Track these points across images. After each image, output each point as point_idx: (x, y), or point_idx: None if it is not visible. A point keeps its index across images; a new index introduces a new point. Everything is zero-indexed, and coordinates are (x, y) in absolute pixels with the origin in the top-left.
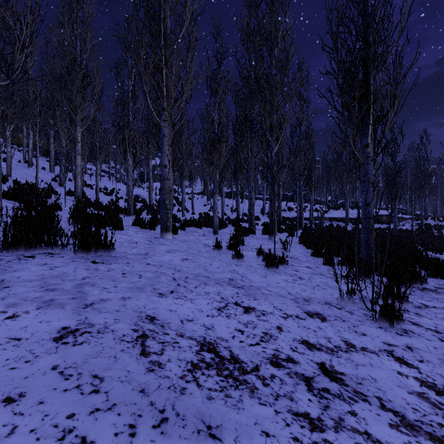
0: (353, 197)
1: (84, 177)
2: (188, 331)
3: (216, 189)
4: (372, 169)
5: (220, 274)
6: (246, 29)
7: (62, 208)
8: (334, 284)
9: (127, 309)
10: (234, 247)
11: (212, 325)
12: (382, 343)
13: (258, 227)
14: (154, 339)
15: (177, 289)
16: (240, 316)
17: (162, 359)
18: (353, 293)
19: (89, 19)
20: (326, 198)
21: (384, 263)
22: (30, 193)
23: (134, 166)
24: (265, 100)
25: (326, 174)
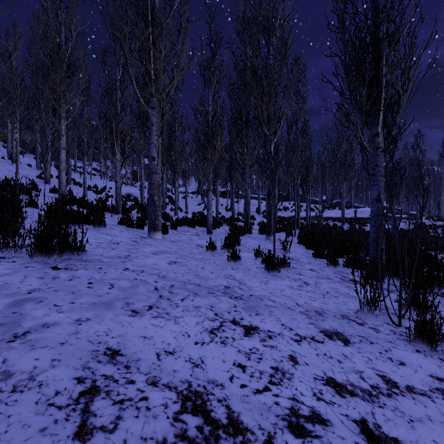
0: (347, 197)
1: (73, 176)
2: (165, 374)
3: (210, 186)
4: (382, 161)
5: (213, 280)
6: (242, 20)
7: (38, 205)
8: (345, 291)
9: (80, 339)
10: (230, 247)
11: (202, 359)
12: (430, 377)
13: (254, 226)
14: (108, 396)
15: (159, 303)
16: (239, 341)
17: (113, 441)
18: (375, 303)
19: (74, 4)
20: (321, 198)
21: (414, 268)
22: (6, 189)
23: (123, 161)
24: (262, 92)
25: (321, 173)
